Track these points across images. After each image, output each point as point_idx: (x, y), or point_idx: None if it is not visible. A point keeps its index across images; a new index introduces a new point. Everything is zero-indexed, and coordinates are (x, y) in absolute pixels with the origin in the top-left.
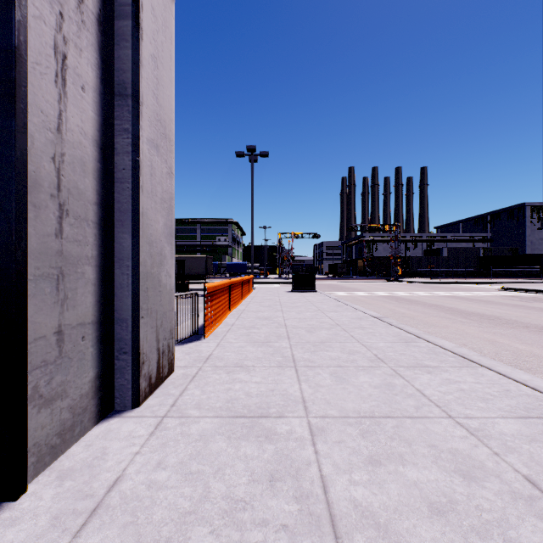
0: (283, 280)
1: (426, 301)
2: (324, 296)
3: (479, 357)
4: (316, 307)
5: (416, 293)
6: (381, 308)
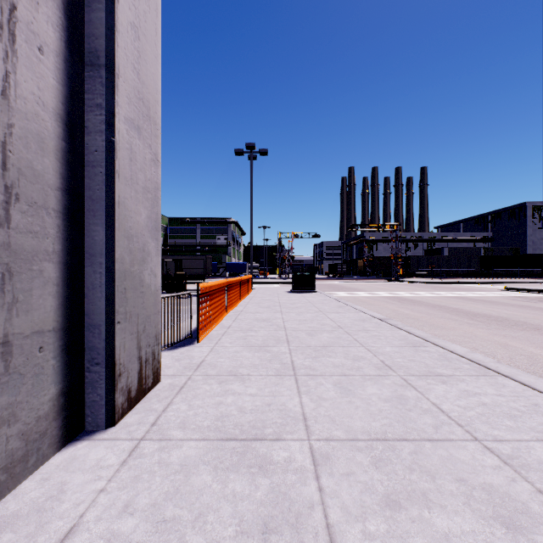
0: (283, 280)
1: (429, 302)
2: (325, 296)
3: (497, 364)
4: (316, 308)
5: (418, 293)
6: (383, 309)
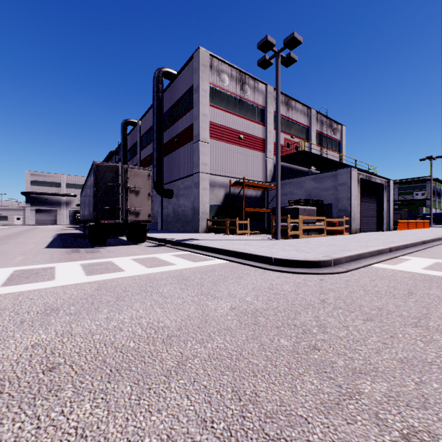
0: None
1: None
2: None
3: None
4: None
5: None
6: None
